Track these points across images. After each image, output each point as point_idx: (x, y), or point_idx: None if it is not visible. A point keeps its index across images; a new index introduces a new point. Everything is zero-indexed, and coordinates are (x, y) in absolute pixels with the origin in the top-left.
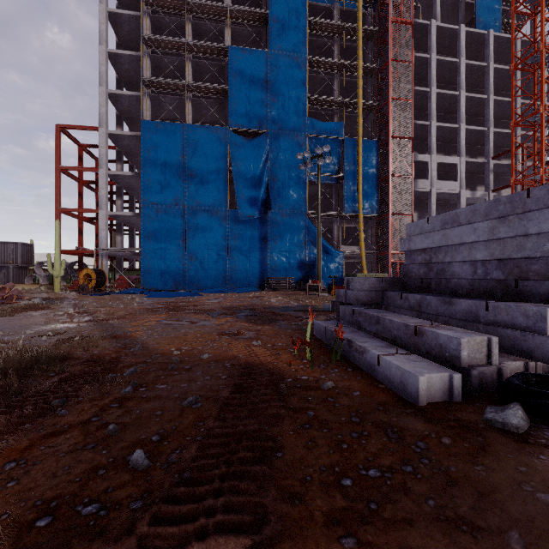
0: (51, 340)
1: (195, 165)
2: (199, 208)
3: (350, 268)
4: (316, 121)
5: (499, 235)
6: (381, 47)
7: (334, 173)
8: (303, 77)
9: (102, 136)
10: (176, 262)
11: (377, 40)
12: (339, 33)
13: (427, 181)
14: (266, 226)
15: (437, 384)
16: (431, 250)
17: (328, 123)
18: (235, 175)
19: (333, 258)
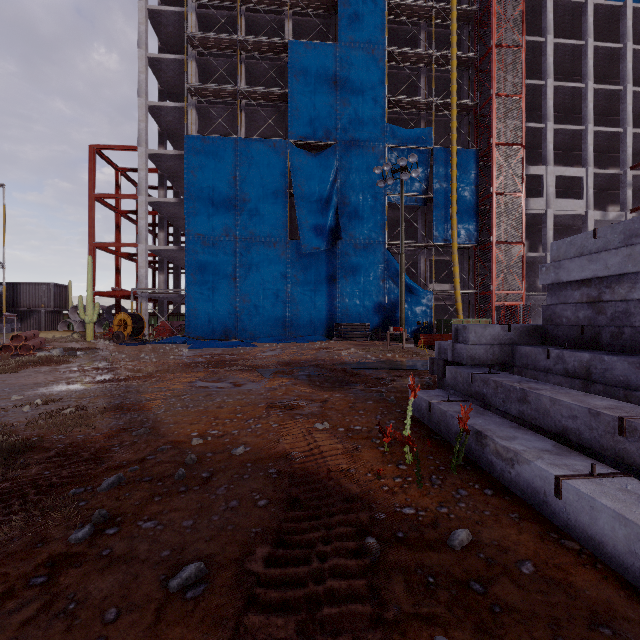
0: (35, 411)
1: (248, 187)
2: (253, 240)
3: (440, 311)
4: (397, 128)
5: None
6: (481, 31)
7: (421, 193)
8: (381, 74)
9: (141, 157)
10: (226, 304)
11: (476, 23)
12: (426, 16)
13: (542, 200)
14: (335, 261)
15: None
16: (602, 280)
17: (413, 130)
18: (297, 198)
19: (419, 300)
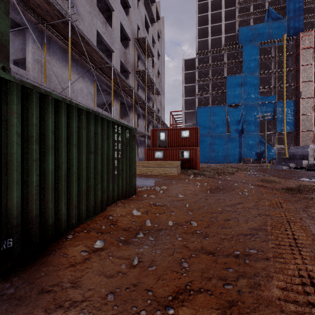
0: None
1: (214, 119)
2: (216, 134)
3: (280, 154)
4: (263, 97)
5: (301, 151)
6: (296, 59)
7: (272, 116)
8: (257, 81)
9: (183, 113)
10: (208, 153)
11: (294, 55)
12: (274, 57)
13: None
14: (241, 139)
15: (285, 168)
16: (293, 152)
17: (269, 97)
18: (229, 122)
19: (271, 150)
